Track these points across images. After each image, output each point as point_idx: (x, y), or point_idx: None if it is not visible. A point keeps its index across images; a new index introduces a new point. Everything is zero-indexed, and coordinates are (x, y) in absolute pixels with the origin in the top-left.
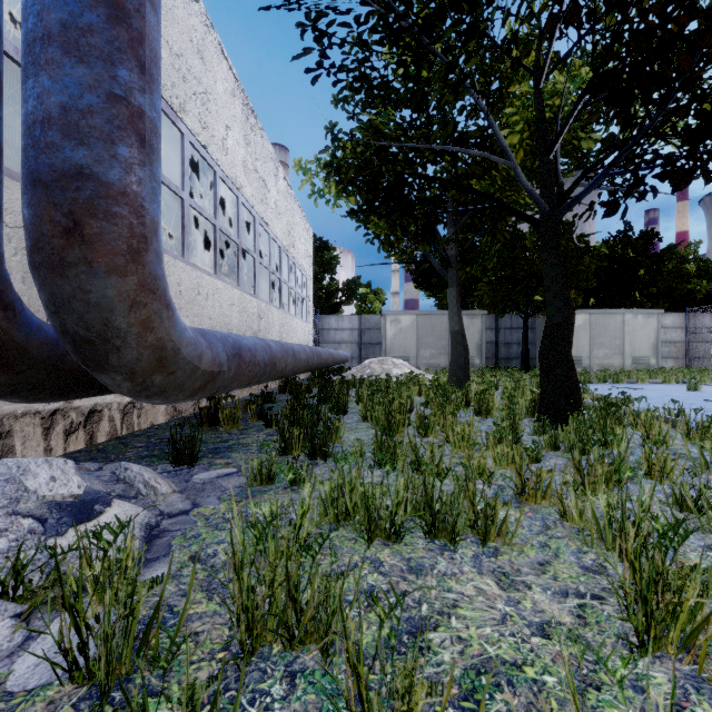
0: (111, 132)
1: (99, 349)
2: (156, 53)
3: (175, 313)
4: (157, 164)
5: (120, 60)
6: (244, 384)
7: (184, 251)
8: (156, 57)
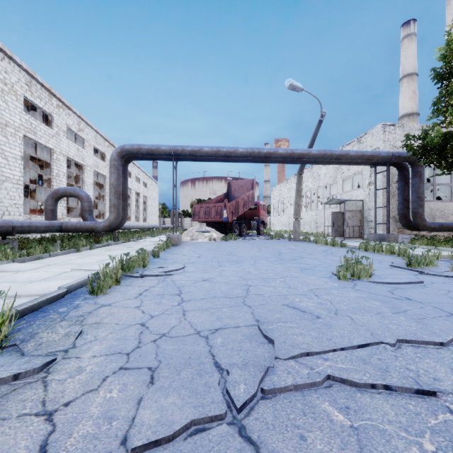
0: (418, 208)
1: (417, 225)
2: (423, 198)
3: (426, 221)
4: (423, 208)
5: (419, 201)
6: (446, 230)
7: (451, 199)
8: (423, 198)
